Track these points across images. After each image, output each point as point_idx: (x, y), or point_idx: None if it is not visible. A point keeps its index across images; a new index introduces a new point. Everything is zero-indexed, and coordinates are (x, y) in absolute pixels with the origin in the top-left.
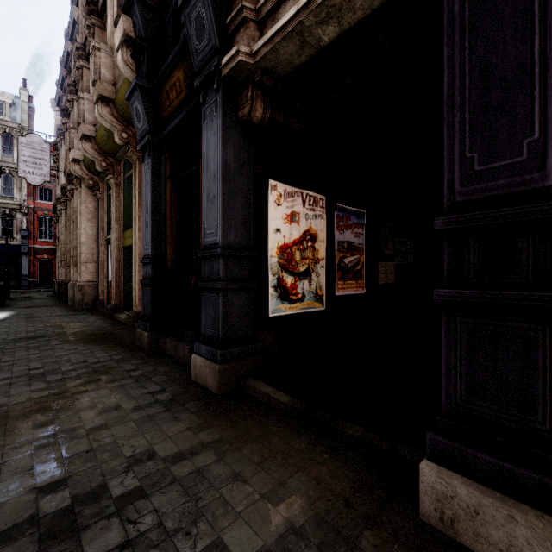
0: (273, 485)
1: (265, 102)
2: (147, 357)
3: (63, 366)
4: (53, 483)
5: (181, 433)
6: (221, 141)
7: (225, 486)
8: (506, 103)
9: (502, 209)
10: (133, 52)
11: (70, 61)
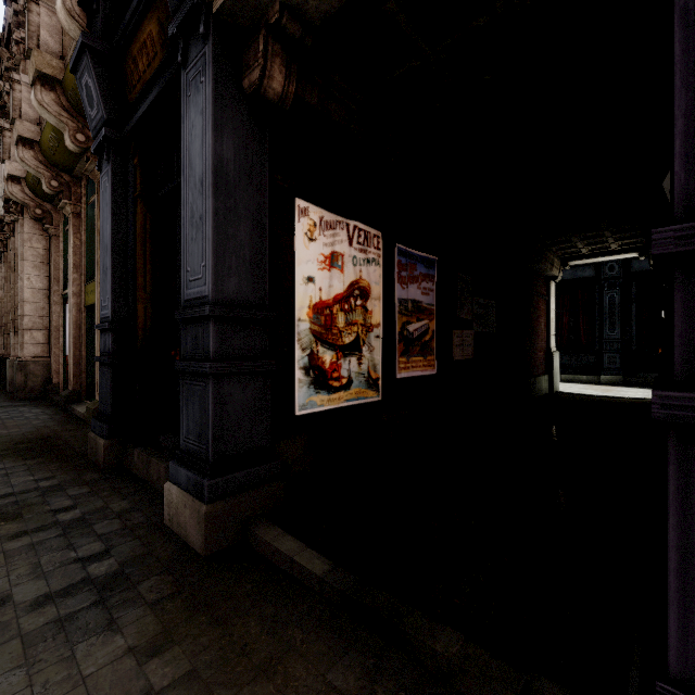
0: None
1: (287, 66)
2: (100, 481)
3: None
4: None
5: (112, 665)
6: (211, 122)
7: None
8: None
9: None
10: None
11: None
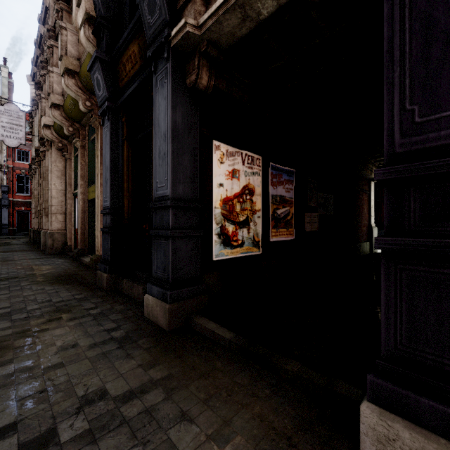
0: (219, 424)
1: (210, 71)
2: (106, 296)
3: (29, 306)
4: (3, 428)
5: (132, 370)
6: (170, 104)
7: (173, 426)
8: (449, 55)
9: (445, 158)
10: (94, 29)
11: (43, 42)
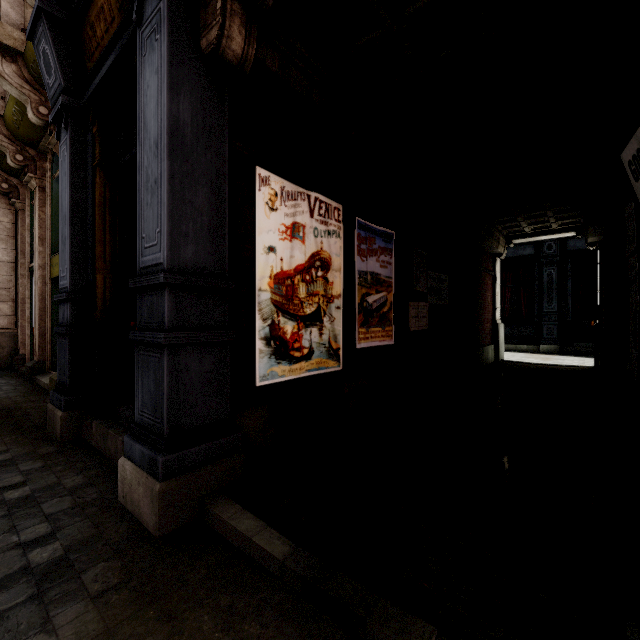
0: None
1: (247, 27)
2: (55, 455)
3: None
4: None
5: None
6: (166, 81)
7: None
8: None
9: None
10: None
11: None
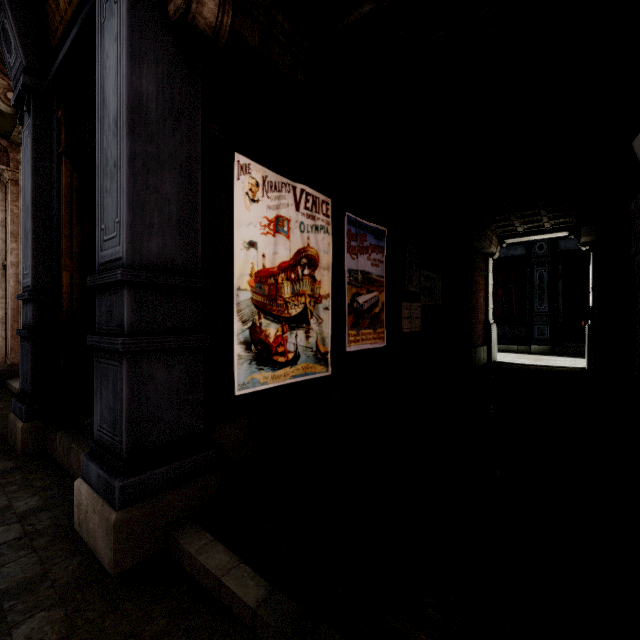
0: None
1: None
2: (12, 472)
3: None
4: None
5: None
6: (125, 48)
7: None
8: None
9: None
10: None
11: None
